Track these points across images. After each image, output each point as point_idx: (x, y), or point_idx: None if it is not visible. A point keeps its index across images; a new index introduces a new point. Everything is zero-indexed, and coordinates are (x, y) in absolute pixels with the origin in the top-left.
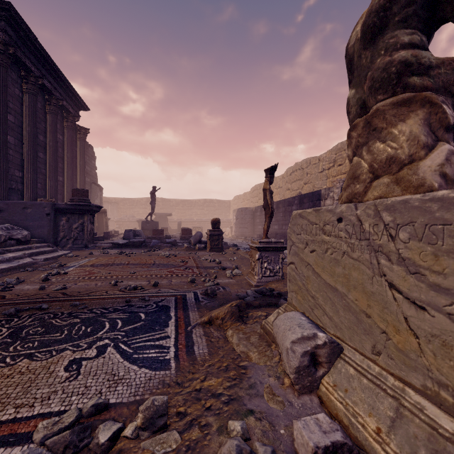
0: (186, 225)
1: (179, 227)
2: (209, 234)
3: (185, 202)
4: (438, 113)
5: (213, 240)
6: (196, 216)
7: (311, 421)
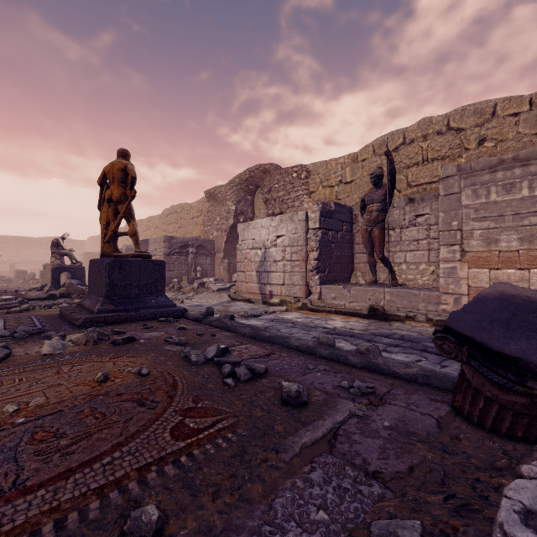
0: (22, 267)
1: (13, 269)
2: (41, 273)
3: (20, 240)
4: (56, 257)
5: (44, 277)
6: (36, 256)
7: (38, 289)
